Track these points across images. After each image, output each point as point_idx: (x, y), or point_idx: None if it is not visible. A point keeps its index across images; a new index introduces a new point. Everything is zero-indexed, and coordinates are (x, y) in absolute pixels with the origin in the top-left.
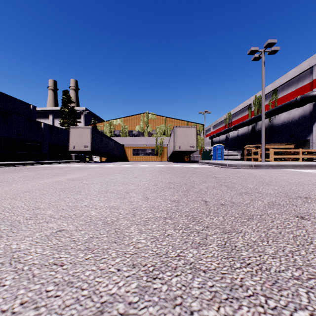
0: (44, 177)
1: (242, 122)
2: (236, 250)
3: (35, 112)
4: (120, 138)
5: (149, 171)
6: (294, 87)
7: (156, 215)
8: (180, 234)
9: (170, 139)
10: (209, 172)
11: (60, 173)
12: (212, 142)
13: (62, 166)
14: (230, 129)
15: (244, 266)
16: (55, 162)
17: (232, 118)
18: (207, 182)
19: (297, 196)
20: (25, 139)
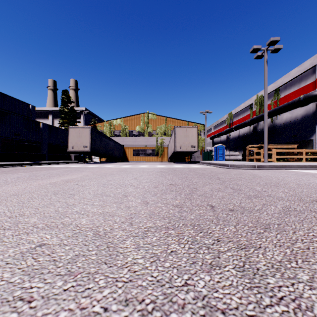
0: (38, 178)
1: (243, 122)
2: (260, 275)
3: (34, 112)
4: (120, 138)
5: (150, 172)
6: (297, 86)
7: (157, 224)
8: (186, 251)
9: (170, 140)
10: (211, 173)
11: (57, 173)
12: (213, 143)
13: (61, 167)
14: (232, 129)
15: (276, 302)
16: (53, 163)
17: (233, 118)
18: (210, 184)
19: (312, 200)
20: (24, 140)
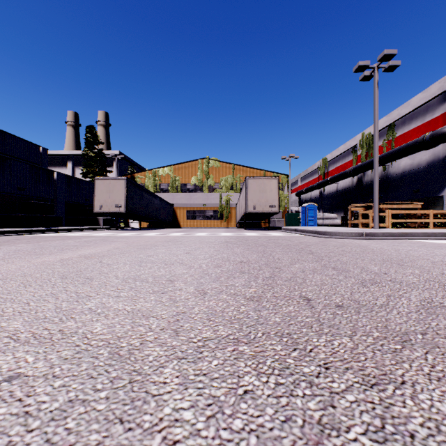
0: (45, 252)
1: (343, 171)
2: None
3: (46, 157)
4: (168, 194)
5: (210, 243)
6: (420, 120)
7: (219, 333)
8: (272, 391)
9: (240, 196)
10: (300, 244)
11: (75, 245)
12: (300, 201)
13: (82, 235)
14: (327, 181)
15: None
16: (72, 229)
17: (329, 166)
18: (301, 261)
19: None
20: (31, 196)
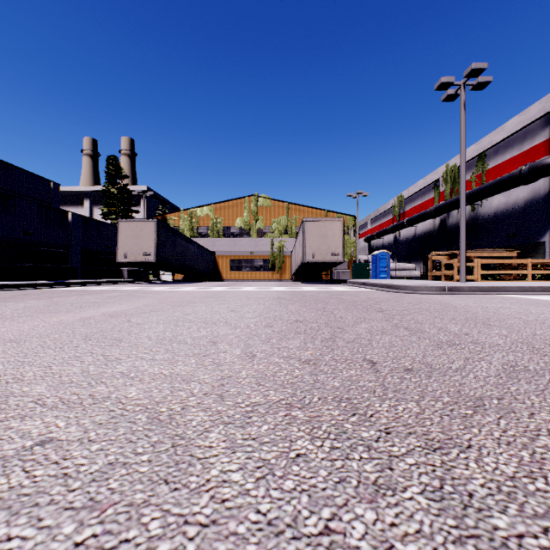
0: (61, 310)
1: (423, 211)
2: (476, 508)
3: (58, 194)
4: (208, 240)
5: (259, 299)
6: (516, 149)
7: (270, 398)
8: (326, 454)
9: (296, 242)
10: (368, 301)
11: (95, 302)
12: (370, 248)
13: (103, 290)
14: (402, 224)
15: None
16: (91, 283)
17: (405, 205)
18: (367, 320)
19: None
20: (39, 242)
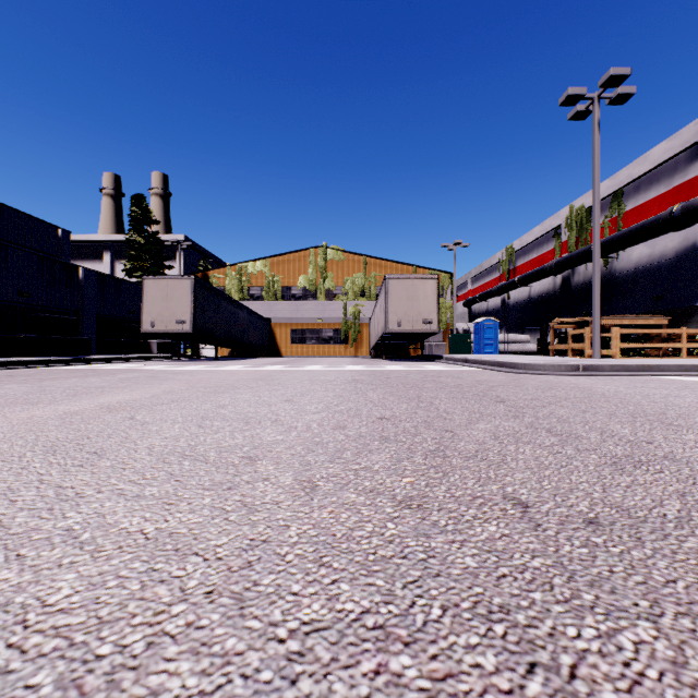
0: (43, 400)
1: (540, 267)
2: None
3: (68, 244)
4: (262, 304)
5: (327, 382)
6: (664, 184)
7: (342, 606)
8: None
9: (376, 307)
10: (477, 385)
11: (100, 386)
12: (471, 315)
13: (120, 369)
14: (513, 283)
15: None
16: (107, 359)
17: (516, 259)
18: (487, 416)
19: None
20: (40, 306)
